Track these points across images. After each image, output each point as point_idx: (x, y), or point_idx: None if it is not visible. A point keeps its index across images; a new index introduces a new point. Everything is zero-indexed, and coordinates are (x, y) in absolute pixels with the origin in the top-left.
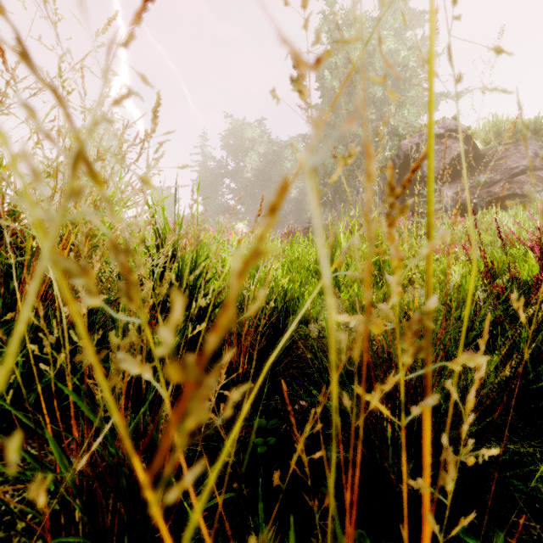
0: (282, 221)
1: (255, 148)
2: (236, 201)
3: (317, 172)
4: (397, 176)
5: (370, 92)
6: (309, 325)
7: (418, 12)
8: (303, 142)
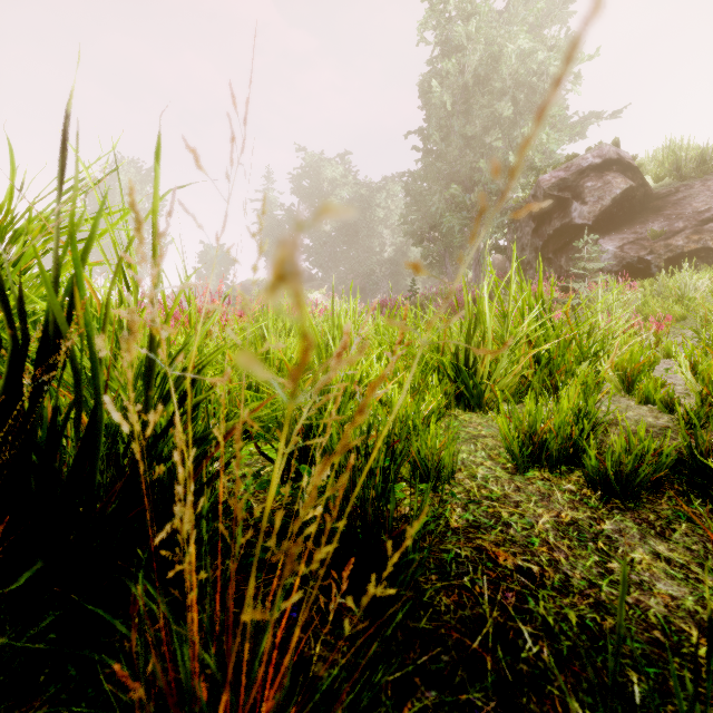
0: (372, 289)
1: (337, 192)
2: (311, 263)
3: (421, 223)
4: (533, 226)
5: (495, 110)
6: (437, 484)
7: (560, 1)
8: (401, 184)
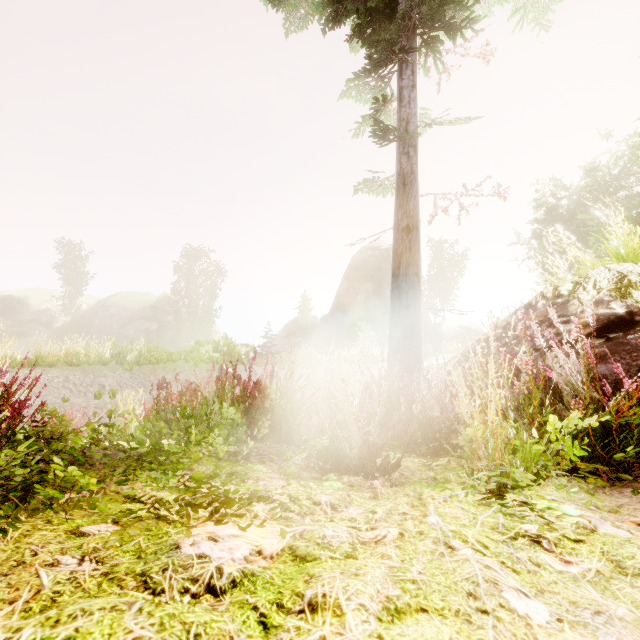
0: None
1: None
2: None
3: None
4: None
5: None
6: None
7: None
8: None
